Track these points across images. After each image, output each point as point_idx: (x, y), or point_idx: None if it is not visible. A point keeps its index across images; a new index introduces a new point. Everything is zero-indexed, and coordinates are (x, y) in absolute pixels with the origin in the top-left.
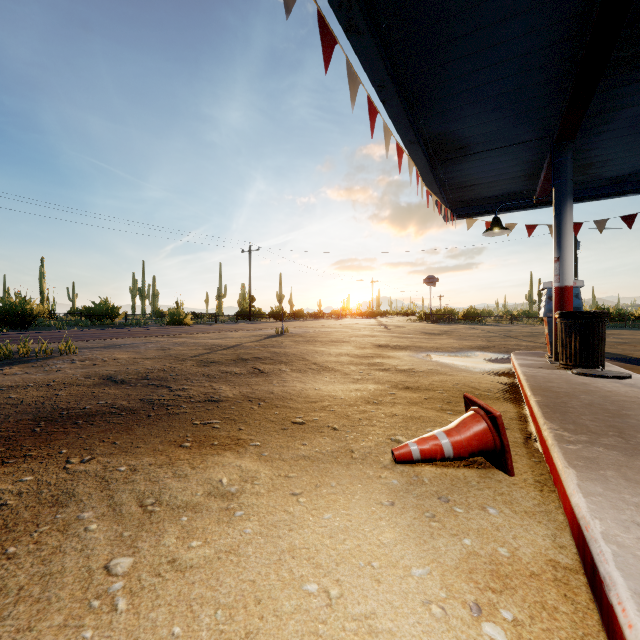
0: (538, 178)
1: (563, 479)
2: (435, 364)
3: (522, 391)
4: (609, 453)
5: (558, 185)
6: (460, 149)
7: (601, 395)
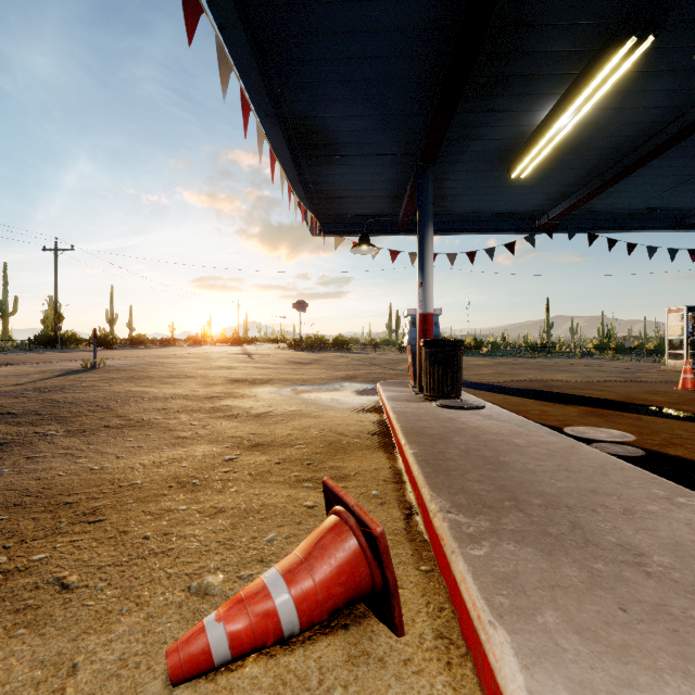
0: (402, 202)
1: (494, 663)
2: (299, 402)
3: (393, 433)
4: (525, 554)
5: (422, 207)
6: (327, 146)
7: (472, 434)
